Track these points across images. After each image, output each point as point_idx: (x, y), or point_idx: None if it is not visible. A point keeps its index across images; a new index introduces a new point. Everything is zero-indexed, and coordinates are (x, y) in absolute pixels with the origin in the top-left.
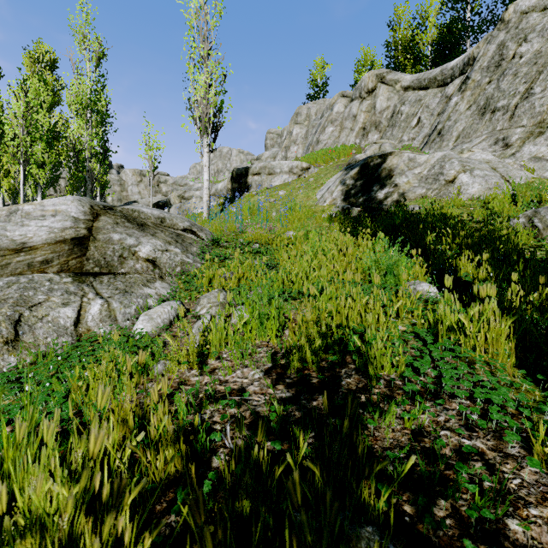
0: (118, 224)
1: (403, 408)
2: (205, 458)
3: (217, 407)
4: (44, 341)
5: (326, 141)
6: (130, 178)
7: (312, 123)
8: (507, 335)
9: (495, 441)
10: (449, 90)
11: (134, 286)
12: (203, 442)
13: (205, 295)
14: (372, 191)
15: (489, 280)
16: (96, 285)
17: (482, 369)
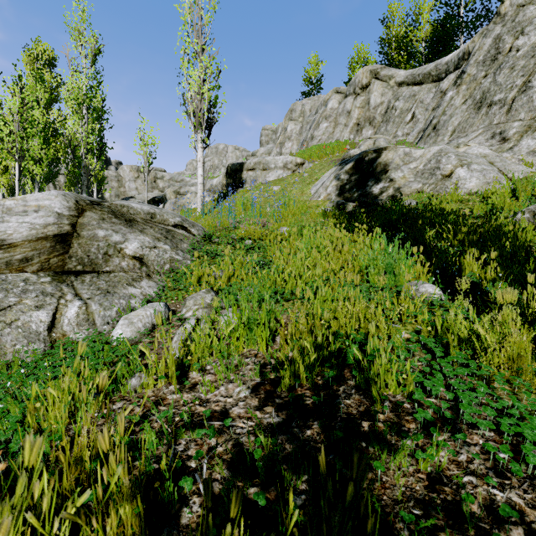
0: (104, 220)
1: (415, 442)
2: (173, 510)
3: (193, 435)
4: (11, 348)
5: (320, 137)
6: (127, 174)
7: (306, 119)
8: (526, 345)
9: (534, 493)
10: (443, 85)
11: (117, 286)
12: (170, 491)
13: (192, 296)
14: (367, 186)
15: (497, 280)
16: (76, 285)
17: (505, 391)
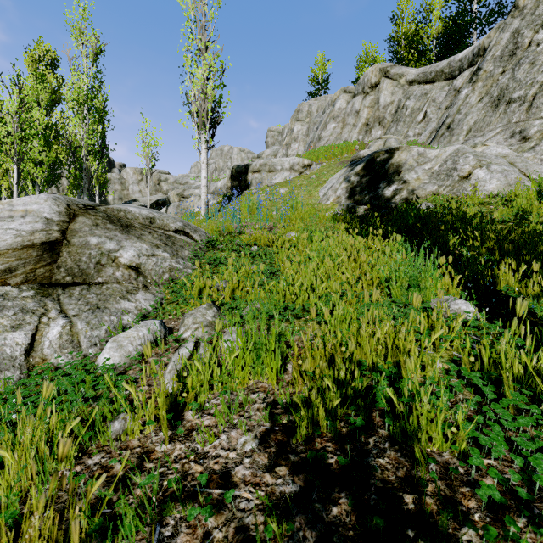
0: (98, 226)
1: (480, 532)
2: None
3: (185, 512)
4: None
5: (328, 138)
6: (131, 177)
7: (313, 120)
8: None
9: None
10: (457, 82)
11: (109, 299)
12: None
13: (191, 313)
14: (379, 188)
15: (541, 296)
16: (63, 299)
17: None
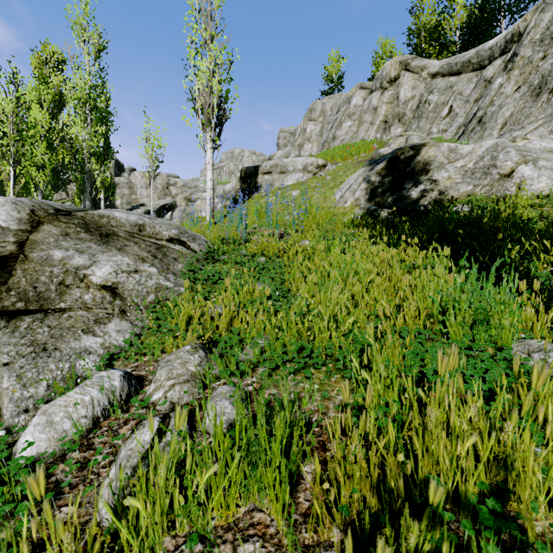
0: (67, 236)
1: None
2: None
3: None
4: None
5: (343, 137)
6: (139, 181)
7: (327, 119)
8: None
9: None
10: (488, 72)
11: (65, 335)
12: None
13: (168, 360)
14: (404, 189)
15: None
16: (1, 336)
17: None
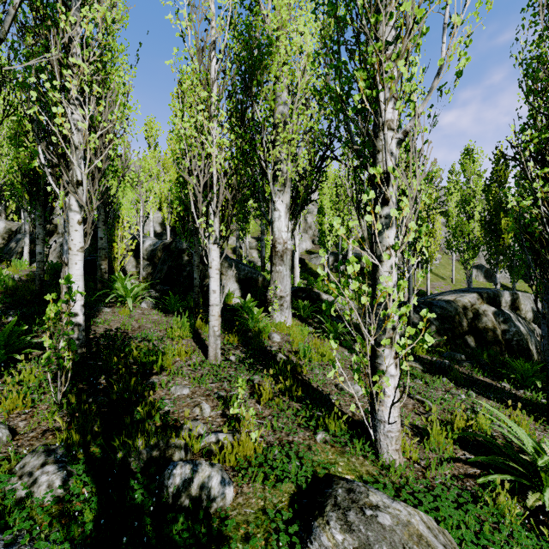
0: None
1: None
2: None
3: None
4: None
5: None
6: None
7: None
8: None
9: None
10: None
11: None
12: None
13: None
14: (493, 279)
15: None
16: None
17: None
